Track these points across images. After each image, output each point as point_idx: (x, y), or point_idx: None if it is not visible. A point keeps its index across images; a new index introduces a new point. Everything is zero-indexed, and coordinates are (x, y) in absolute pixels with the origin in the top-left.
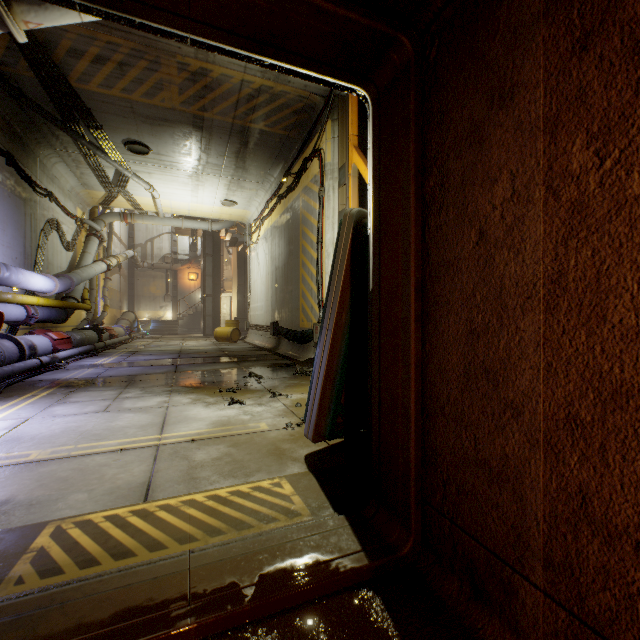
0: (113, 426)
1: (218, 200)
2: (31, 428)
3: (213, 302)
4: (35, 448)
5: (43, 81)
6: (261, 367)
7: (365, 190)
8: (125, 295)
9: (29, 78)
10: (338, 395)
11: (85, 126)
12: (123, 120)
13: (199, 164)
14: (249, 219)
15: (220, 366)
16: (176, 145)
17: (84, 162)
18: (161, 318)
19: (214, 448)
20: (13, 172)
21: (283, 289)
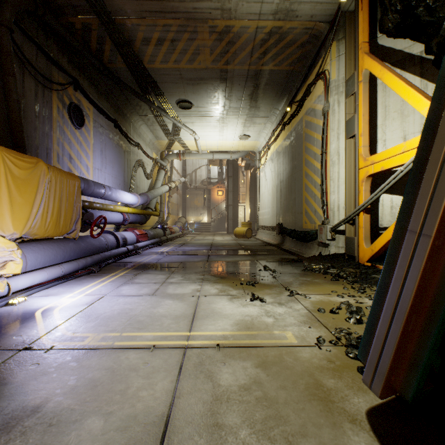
0: (154, 313)
1: (237, 136)
2: (101, 306)
3: (233, 210)
4: (93, 330)
5: (130, 68)
6: (272, 261)
7: (373, 97)
8: (180, 206)
9: (123, 68)
10: (435, 341)
11: (154, 95)
12: (175, 86)
13: (224, 109)
14: (258, 148)
15: (239, 258)
16: (208, 97)
17: (155, 121)
18: (201, 221)
19: (240, 365)
20: (118, 132)
21: (287, 197)
